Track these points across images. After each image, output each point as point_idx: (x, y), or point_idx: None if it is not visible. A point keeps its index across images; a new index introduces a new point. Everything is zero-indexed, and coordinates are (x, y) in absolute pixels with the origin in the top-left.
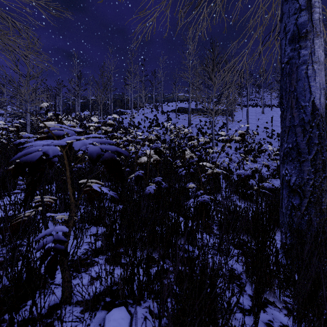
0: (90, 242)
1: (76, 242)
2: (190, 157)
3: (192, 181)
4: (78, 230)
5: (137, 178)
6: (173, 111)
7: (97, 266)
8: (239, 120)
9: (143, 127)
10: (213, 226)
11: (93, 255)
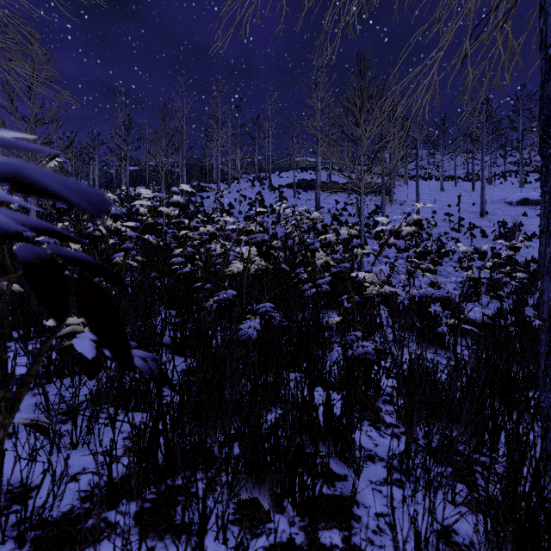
0: (96, 473)
1: (50, 481)
2: (324, 264)
3: (328, 308)
4: (81, 428)
5: (221, 304)
6: (290, 185)
7: (108, 543)
8: (402, 201)
9: (238, 213)
10: (379, 403)
11: (104, 505)
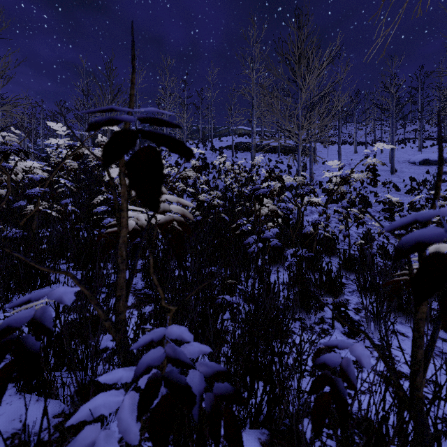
0: None
1: None
2: (271, 213)
3: (273, 263)
4: None
5: None
6: (229, 147)
7: None
8: (324, 161)
9: (183, 168)
10: None
11: None
